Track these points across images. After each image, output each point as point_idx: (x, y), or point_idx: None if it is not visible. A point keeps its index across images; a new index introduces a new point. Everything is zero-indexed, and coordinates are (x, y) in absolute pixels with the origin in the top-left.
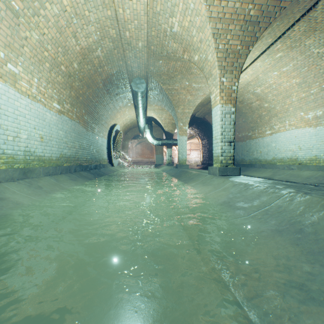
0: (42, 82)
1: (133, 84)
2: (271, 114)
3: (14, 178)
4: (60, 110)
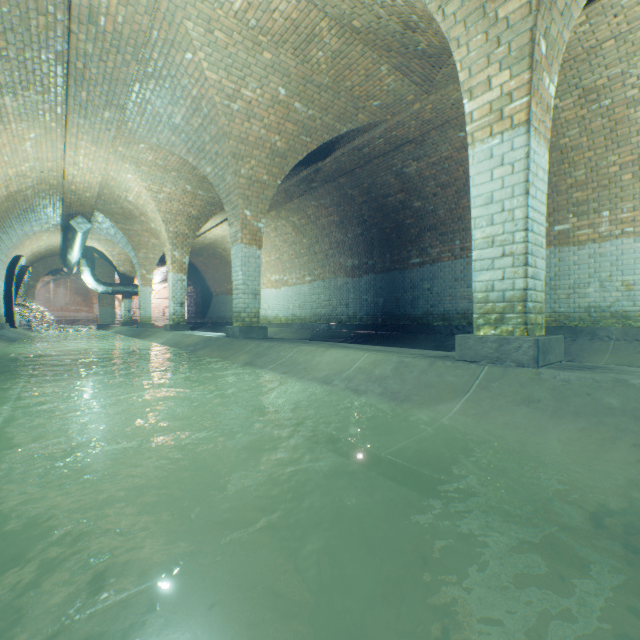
0: None
1: (73, 222)
2: None
3: None
4: None
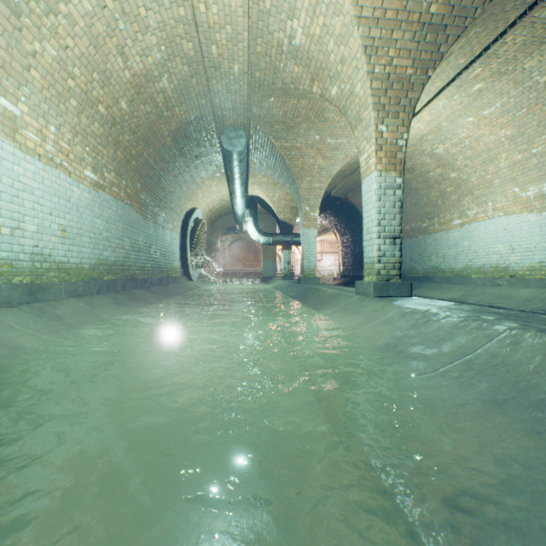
0: (64, 133)
1: (224, 138)
2: (462, 191)
3: (12, 301)
4: (97, 183)
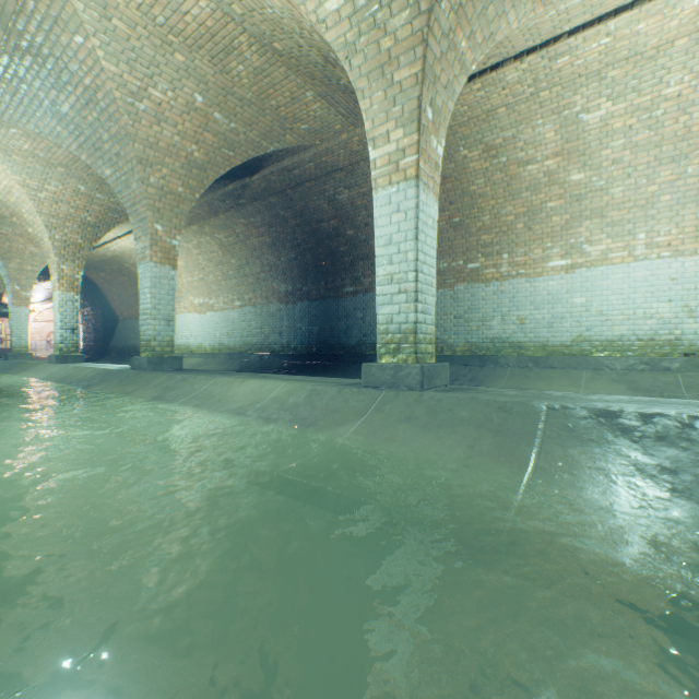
0: None
1: None
2: None
3: None
4: None
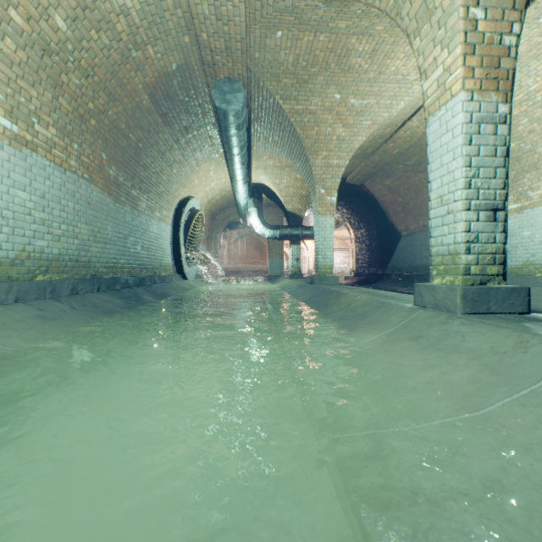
0: None
1: (216, 93)
2: (522, 166)
3: None
4: (18, 136)
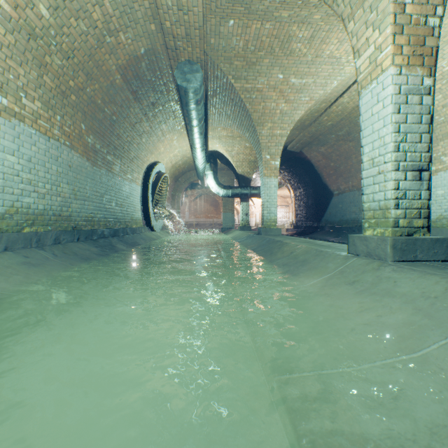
0: None
1: (178, 73)
2: (436, 135)
3: None
4: (7, 108)
